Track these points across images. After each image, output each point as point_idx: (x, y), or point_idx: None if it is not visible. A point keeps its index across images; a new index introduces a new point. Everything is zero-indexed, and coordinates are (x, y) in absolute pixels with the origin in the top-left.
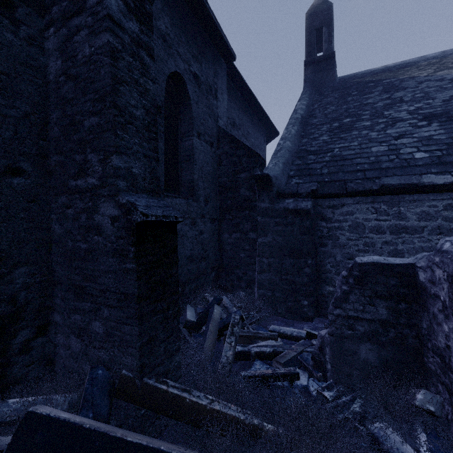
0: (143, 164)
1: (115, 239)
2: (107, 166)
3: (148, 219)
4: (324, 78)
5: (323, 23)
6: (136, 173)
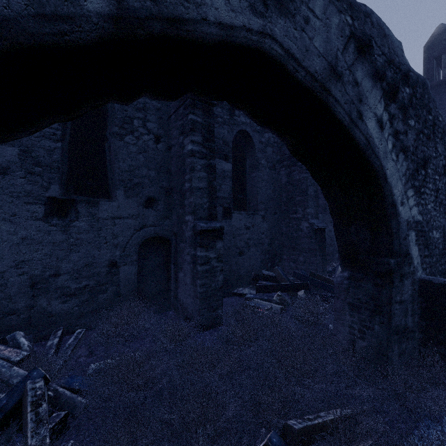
0: (314, 209)
1: (307, 233)
2: (305, 212)
3: (319, 227)
4: (443, 100)
5: (442, 51)
6: (312, 212)
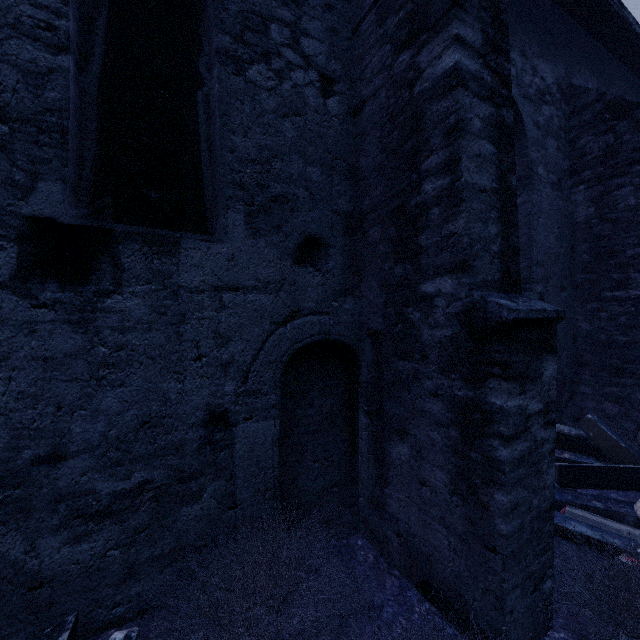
0: None
1: None
2: None
3: None
4: None
5: None
6: None
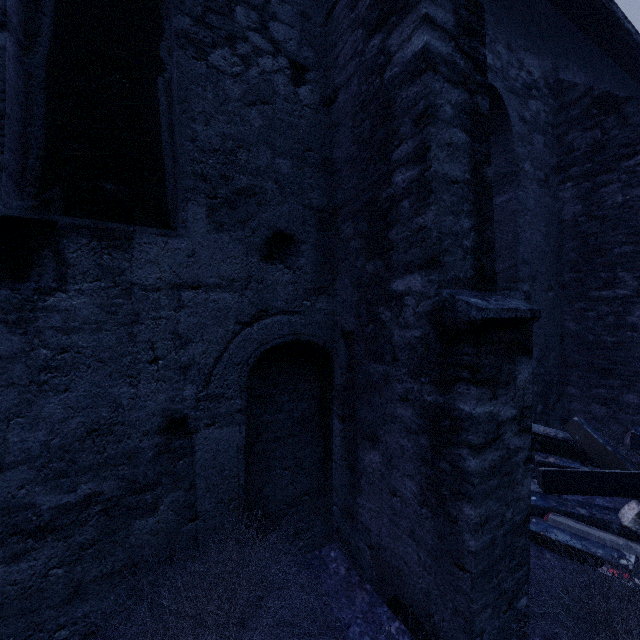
0: None
1: None
2: None
3: None
4: None
5: None
6: None
